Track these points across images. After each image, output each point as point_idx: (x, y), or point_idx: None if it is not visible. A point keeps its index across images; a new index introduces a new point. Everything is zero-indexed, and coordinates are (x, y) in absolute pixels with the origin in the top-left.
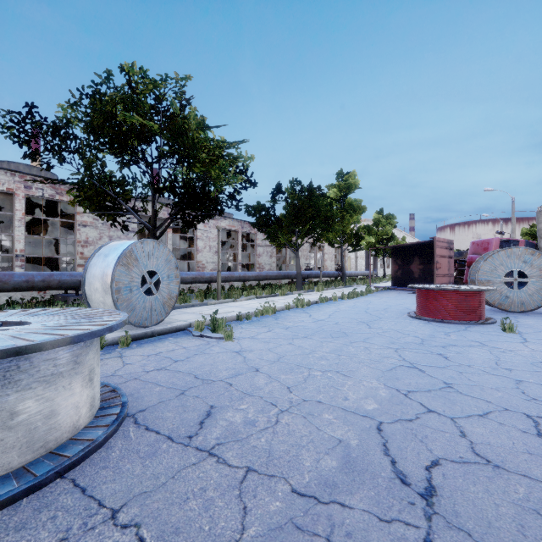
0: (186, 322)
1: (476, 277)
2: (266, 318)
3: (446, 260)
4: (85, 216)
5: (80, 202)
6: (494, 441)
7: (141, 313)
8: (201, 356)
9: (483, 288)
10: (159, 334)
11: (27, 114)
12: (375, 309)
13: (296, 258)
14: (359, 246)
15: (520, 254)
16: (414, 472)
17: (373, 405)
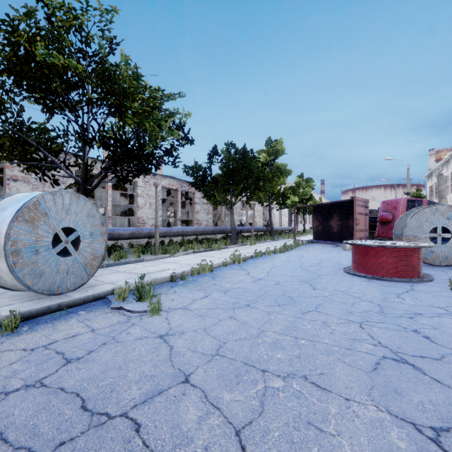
0: (113, 284)
1: (403, 233)
2: (202, 278)
3: (363, 217)
4: (15, 170)
5: None
6: None
7: (53, 278)
8: (111, 347)
9: (422, 245)
10: (69, 307)
11: None
12: (309, 264)
13: (231, 215)
14: (285, 205)
15: (444, 211)
16: None
17: None
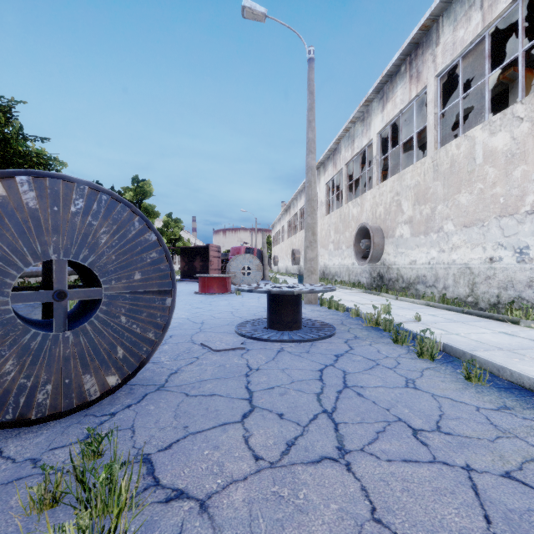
0: None
1: (229, 270)
2: None
3: (217, 259)
4: None
5: None
6: (220, 316)
7: None
8: None
9: (230, 275)
10: None
11: None
12: None
13: None
14: None
15: (248, 258)
16: (199, 321)
17: (185, 316)
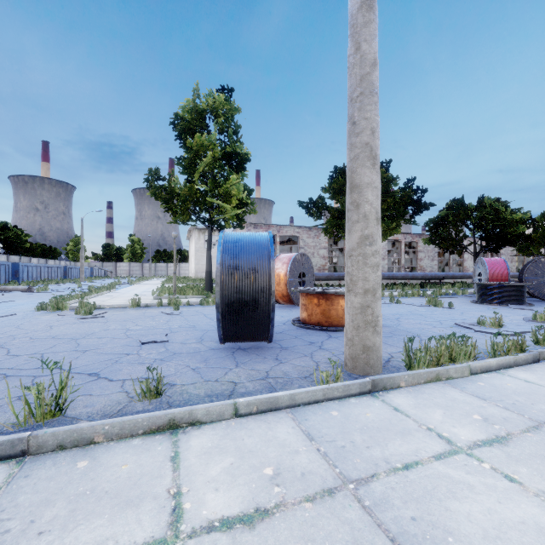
0: None
1: None
2: None
3: None
4: (420, 247)
5: (453, 247)
6: None
7: None
8: None
9: None
10: None
11: (440, 220)
12: None
13: None
14: None
15: None
16: None
17: None
